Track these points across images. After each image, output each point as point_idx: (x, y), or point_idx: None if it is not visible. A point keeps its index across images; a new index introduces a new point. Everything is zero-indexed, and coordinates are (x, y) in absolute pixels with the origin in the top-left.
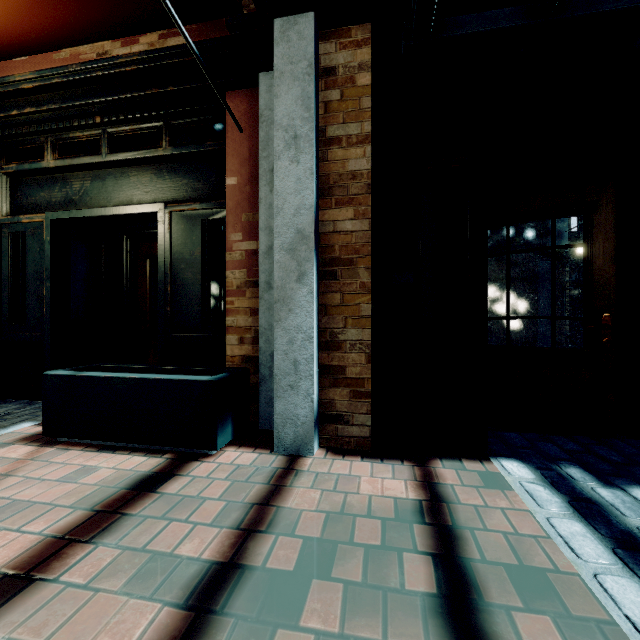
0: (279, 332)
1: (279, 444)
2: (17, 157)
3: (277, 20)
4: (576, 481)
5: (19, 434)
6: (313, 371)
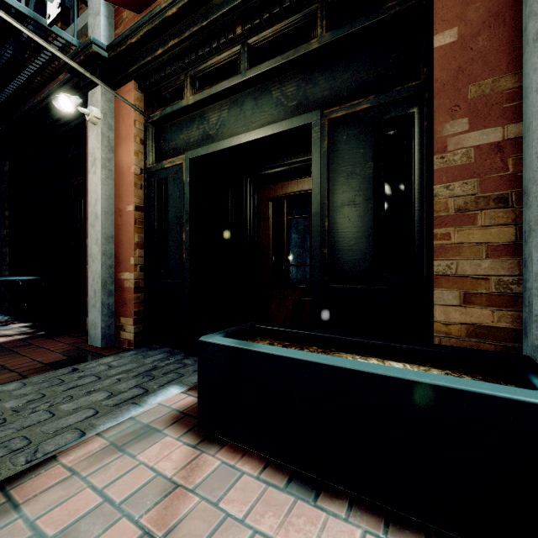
0: None
1: None
2: (160, 104)
3: None
4: None
5: (168, 406)
6: None
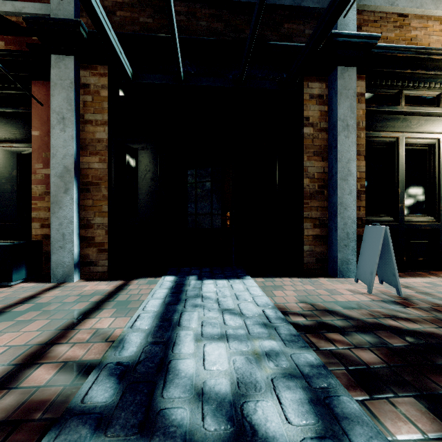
0: (54, 219)
1: (54, 278)
2: None
3: (53, 56)
4: (188, 280)
5: None
6: (73, 239)
